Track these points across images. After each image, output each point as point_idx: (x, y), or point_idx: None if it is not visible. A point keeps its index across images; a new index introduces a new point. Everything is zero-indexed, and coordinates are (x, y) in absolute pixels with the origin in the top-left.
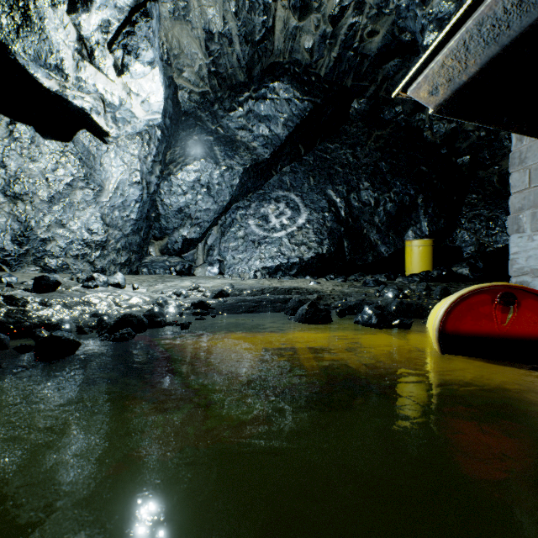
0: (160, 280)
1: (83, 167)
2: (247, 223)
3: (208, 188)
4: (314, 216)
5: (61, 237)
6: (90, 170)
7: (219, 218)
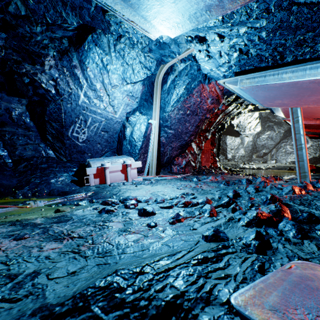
0: (258, 164)
1: (241, 141)
2: (286, 147)
3: (271, 138)
4: (314, 144)
5: (237, 155)
6: (242, 141)
7: (275, 146)
